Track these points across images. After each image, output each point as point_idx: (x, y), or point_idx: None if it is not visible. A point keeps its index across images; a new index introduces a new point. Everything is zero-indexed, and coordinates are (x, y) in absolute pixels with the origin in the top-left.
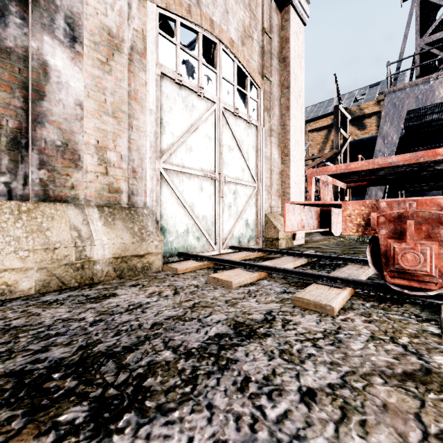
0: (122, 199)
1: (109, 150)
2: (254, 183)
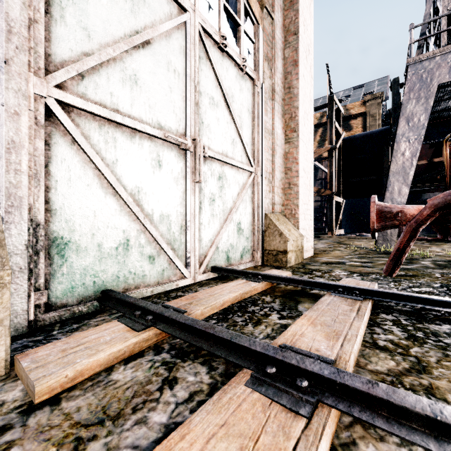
0: None
1: None
2: (249, 166)
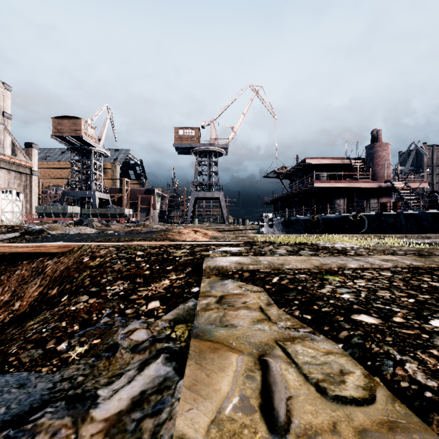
0: None
1: None
2: (22, 212)
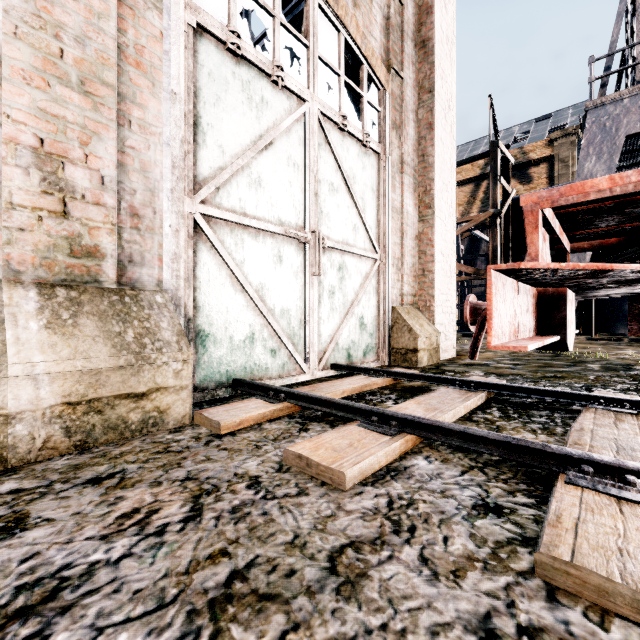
0: (103, 270)
1: (72, 163)
2: (374, 252)
